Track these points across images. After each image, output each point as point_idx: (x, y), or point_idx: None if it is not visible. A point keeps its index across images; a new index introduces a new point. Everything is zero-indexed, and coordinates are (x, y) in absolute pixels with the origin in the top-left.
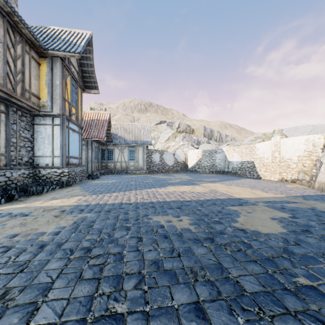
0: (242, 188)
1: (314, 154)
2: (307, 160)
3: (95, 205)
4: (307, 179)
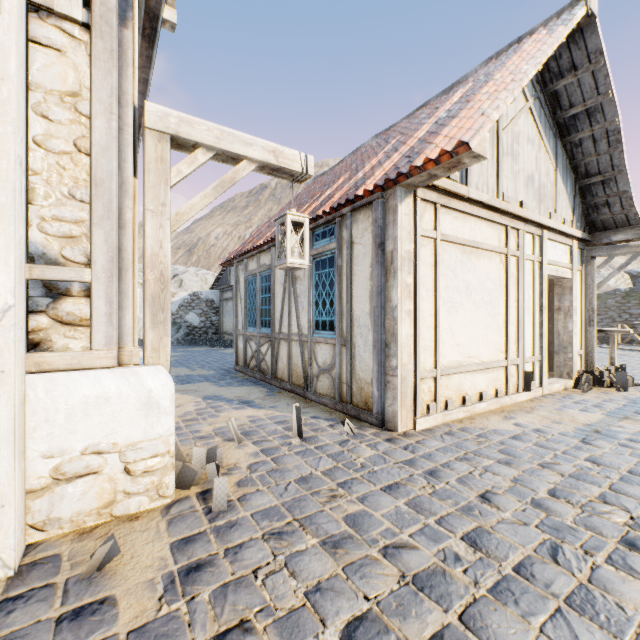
0: None
1: None
2: None
3: None
4: None
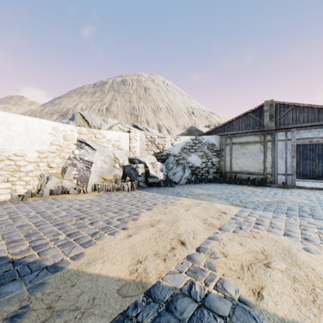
0: (151, 213)
1: (67, 150)
2: (56, 158)
3: None
4: (68, 184)
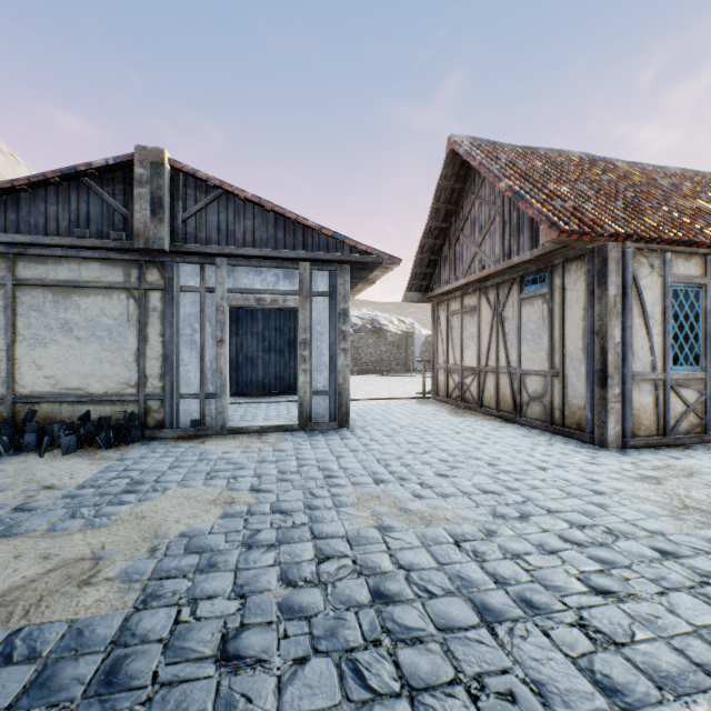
0: None
1: None
2: None
3: None
4: None
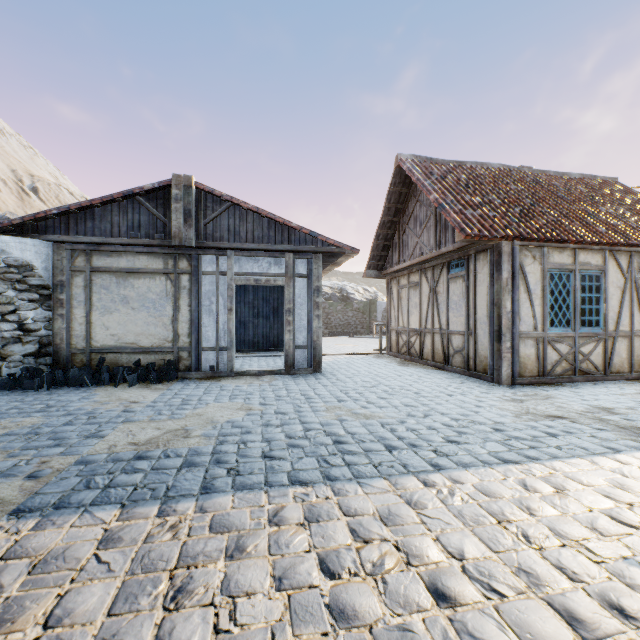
0: None
1: None
2: None
3: (582, 445)
4: None
